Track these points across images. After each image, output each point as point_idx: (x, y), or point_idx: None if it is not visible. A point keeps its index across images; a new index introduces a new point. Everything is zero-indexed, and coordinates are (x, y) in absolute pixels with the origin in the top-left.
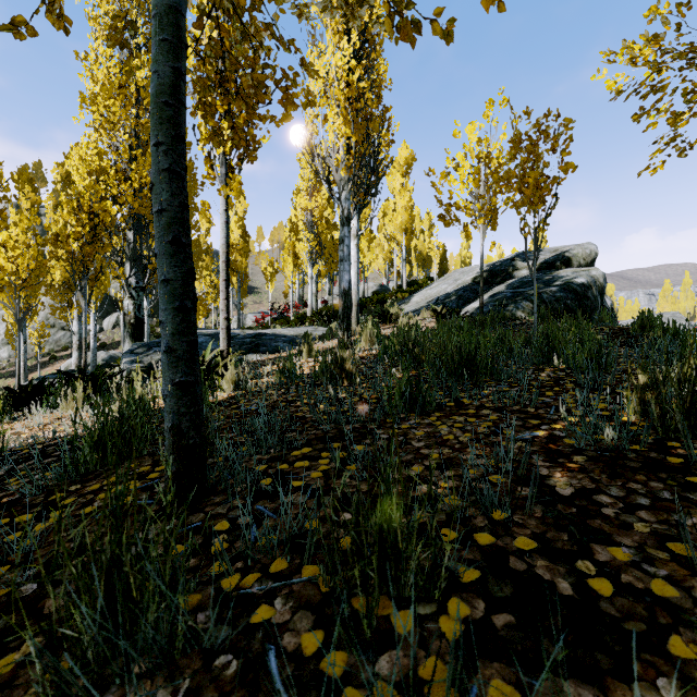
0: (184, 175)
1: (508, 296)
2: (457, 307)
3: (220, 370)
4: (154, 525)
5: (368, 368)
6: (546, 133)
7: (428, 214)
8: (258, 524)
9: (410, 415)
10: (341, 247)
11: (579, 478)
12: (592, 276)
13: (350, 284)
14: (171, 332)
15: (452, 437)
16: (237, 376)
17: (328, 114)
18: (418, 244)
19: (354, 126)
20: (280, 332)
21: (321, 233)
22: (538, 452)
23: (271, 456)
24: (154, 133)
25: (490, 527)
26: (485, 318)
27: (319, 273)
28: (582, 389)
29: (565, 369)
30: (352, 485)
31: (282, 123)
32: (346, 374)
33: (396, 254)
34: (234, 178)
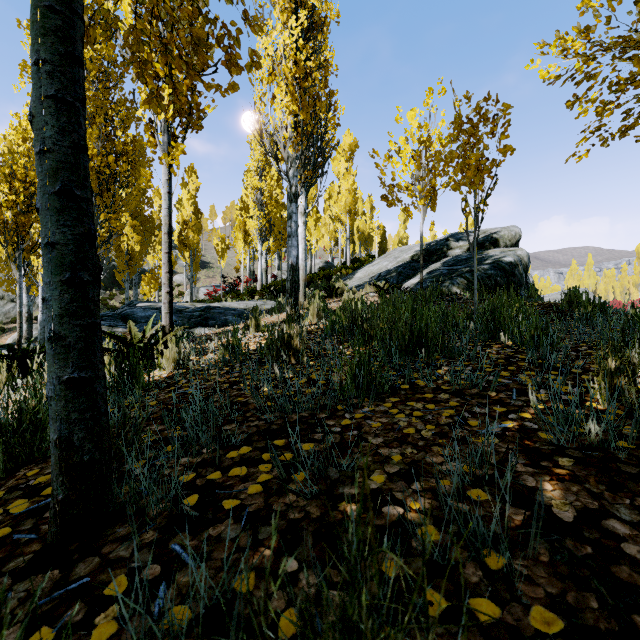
0: (79, 108)
1: (444, 273)
2: (398, 283)
3: (160, 348)
4: (24, 581)
5: (316, 344)
6: (486, 116)
7: (369, 197)
8: (169, 580)
9: (363, 401)
10: (289, 223)
11: (575, 492)
12: (518, 255)
13: (297, 260)
14: (58, 313)
15: (413, 430)
16: (179, 353)
17: (276, 91)
18: (361, 225)
19: (302, 105)
20: (230, 306)
21: (271, 212)
22: (515, 451)
23: (203, 459)
24: (34, 47)
25: (488, 584)
26: (425, 293)
27: (269, 250)
28: (536, 368)
29: (513, 346)
30: (299, 506)
31: (228, 93)
32: (294, 351)
33: (341, 233)
34: (177, 146)
